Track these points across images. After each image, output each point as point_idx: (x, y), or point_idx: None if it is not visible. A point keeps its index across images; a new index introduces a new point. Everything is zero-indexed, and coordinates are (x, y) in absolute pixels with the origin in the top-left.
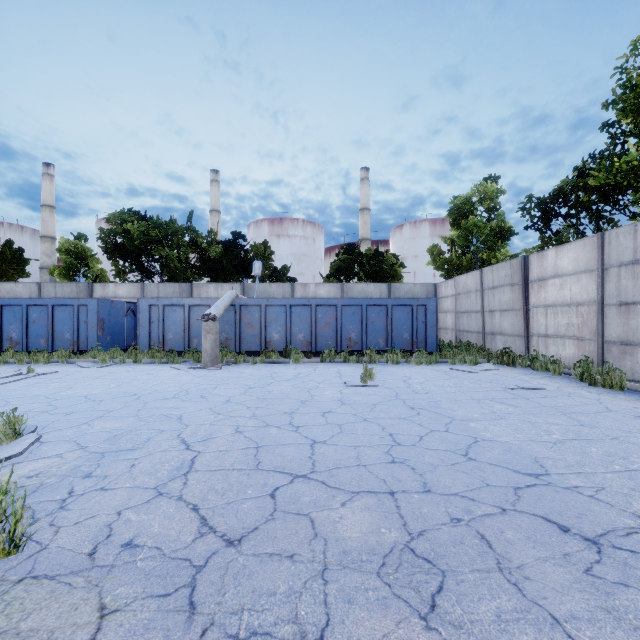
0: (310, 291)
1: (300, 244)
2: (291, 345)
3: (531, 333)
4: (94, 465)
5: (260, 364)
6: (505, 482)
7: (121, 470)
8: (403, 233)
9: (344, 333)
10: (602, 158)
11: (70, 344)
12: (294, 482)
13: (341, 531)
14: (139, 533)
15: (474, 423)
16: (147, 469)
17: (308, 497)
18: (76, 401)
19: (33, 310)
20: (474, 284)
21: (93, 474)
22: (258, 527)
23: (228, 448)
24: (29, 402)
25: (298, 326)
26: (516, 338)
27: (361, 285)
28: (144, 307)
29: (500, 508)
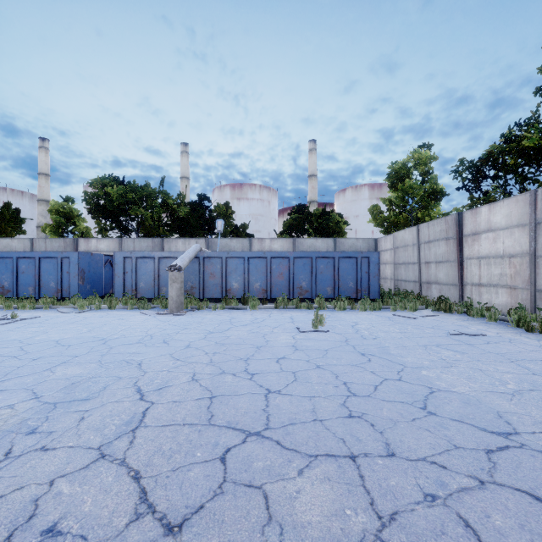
0: (266, 245)
1: (257, 206)
2: (249, 293)
3: (465, 282)
4: (42, 418)
5: (221, 310)
6: (474, 443)
7: (68, 425)
8: (346, 196)
9: (296, 282)
10: (528, 125)
11: (54, 292)
12: (247, 442)
13: (299, 513)
14: (66, 513)
15: (426, 371)
16: (95, 424)
17: (262, 462)
18: (46, 346)
19: (22, 262)
20: (411, 239)
21: (38, 430)
22: (204, 505)
23: (182, 398)
24: (3, 347)
25: (255, 276)
26: (451, 287)
27: (310, 240)
28: (119, 259)
29: (477, 480)
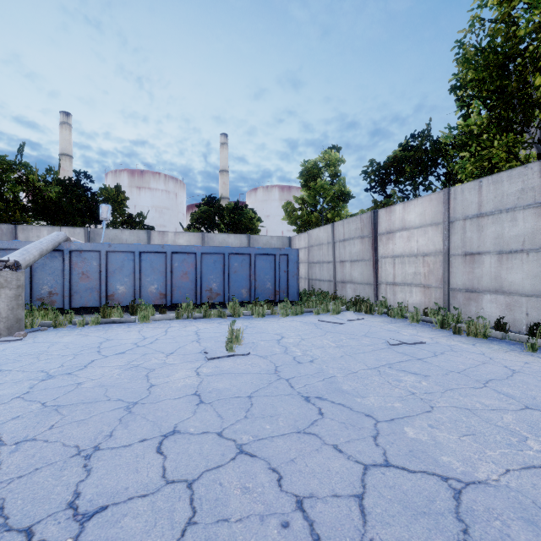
0: (169, 240)
1: (162, 197)
2: (141, 299)
3: (380, 281)
4: None
5: (93, 326)
6: None
7: None
8: (257, 195)
9: (204, 284)
10: (423, 136)
11: None
12: None
13: None
14: None
15: (410, 427)
16: None
17: None
18: None
19: None
20: (326, 237)
21: None
22: None
23: None
24: None
25: (150, 276)
26: (366, 286)
27: (222, 236)
28: None
29: None
